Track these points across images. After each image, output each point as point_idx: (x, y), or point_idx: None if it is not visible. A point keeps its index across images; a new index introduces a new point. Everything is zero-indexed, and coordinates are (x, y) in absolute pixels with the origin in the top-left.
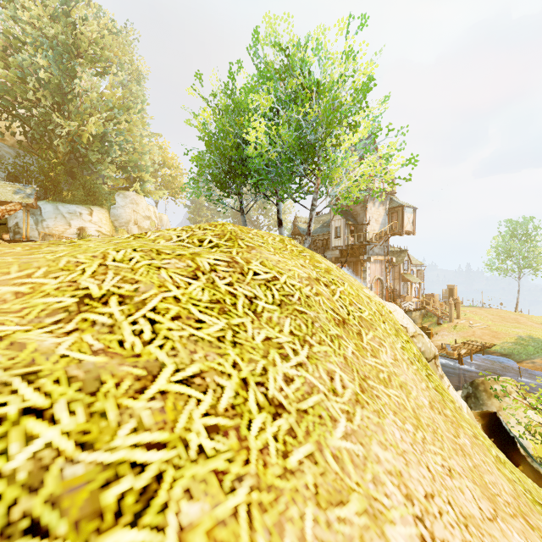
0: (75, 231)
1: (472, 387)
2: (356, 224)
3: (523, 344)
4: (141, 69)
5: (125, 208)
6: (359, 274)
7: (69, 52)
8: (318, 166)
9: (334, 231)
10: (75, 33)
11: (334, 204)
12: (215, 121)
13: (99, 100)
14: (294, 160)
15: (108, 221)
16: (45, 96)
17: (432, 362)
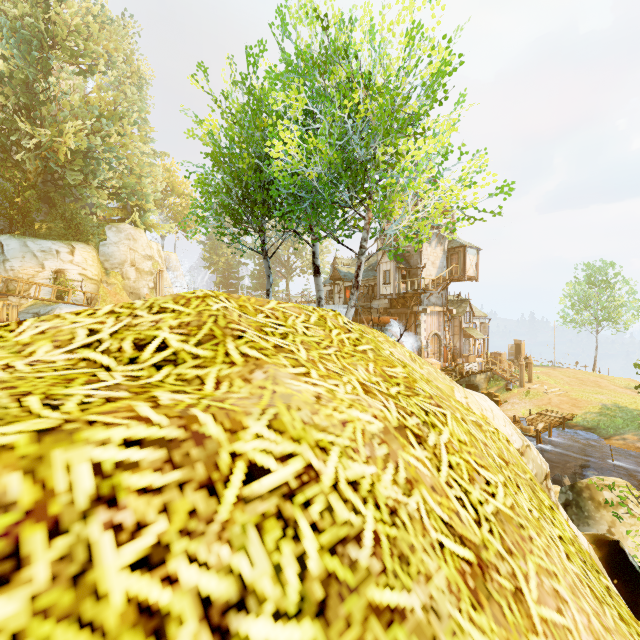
0: (51, 275)
1: (573, 492)
2: (408, 268)
3: (609, 414)
4: (142, 71)
5: (119, 245)
6: (412, 329)
7: (40, 40)
8: (369, 193)
9: (382, 276)
10: (49, 16)
11: (382, 243)
12: (226, 128)
13: (82, 105)
14: (336, 184)
15: (96, 262)
16: (9, 97)
17: (543, 485)
